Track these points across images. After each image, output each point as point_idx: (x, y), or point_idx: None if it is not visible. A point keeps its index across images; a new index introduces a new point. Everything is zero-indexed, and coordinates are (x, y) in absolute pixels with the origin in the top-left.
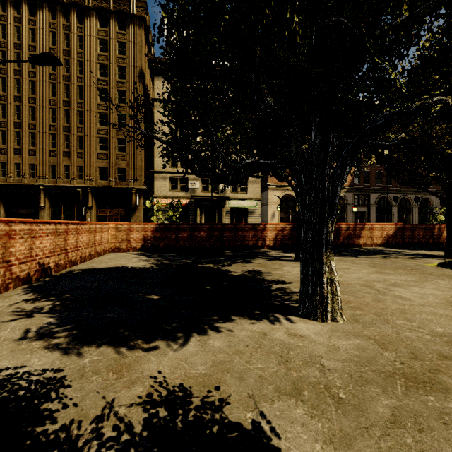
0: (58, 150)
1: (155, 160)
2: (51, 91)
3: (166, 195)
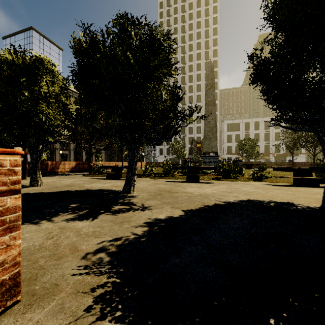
0: None
1: None
2: None
3: None
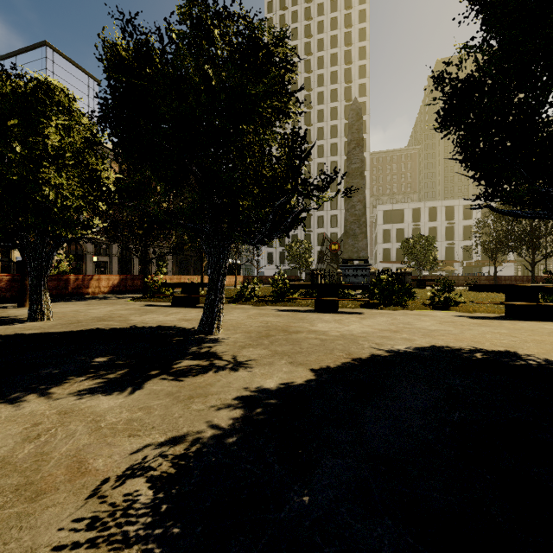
0: None
1: None
2: None
3: None
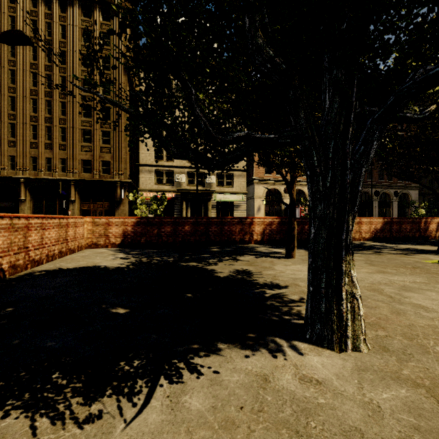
0: (39, 142)
1: (140, 153)
2: (32, 81)
3: (151, 188)
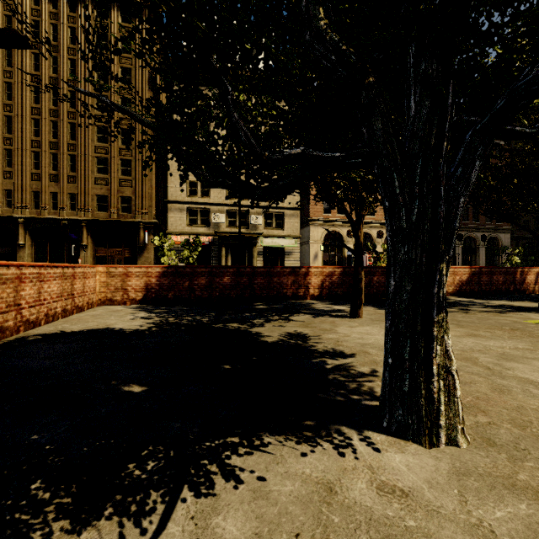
0: (42, 173)
1: (169, 187)
2: (33, 96)
3: (183, 231)
